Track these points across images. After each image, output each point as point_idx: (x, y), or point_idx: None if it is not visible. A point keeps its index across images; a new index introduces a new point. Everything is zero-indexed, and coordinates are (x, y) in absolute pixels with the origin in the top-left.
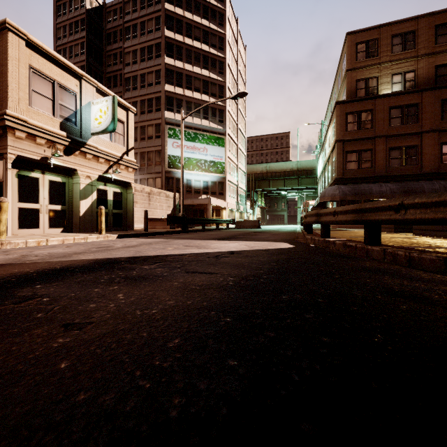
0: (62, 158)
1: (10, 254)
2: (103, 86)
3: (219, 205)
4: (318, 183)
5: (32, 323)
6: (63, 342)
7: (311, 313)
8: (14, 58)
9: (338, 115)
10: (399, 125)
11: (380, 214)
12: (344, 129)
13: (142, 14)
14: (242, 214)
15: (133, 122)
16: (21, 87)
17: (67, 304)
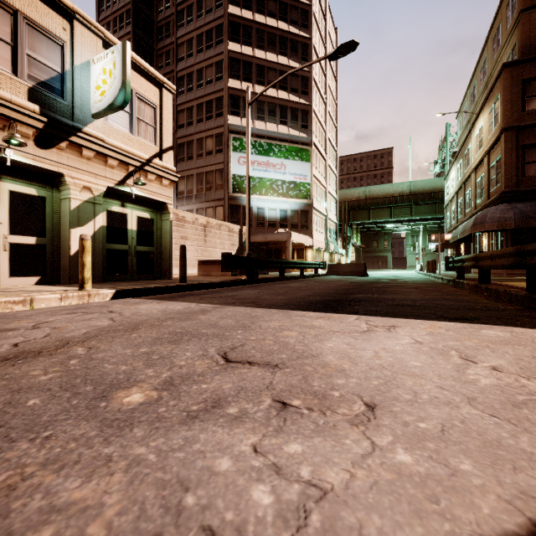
0: (32, 152)
1: None
2: (114, 38)
3: (302, 243)
4: (447, 209)
5: None
6: None
7: None
8: None
9: (507, 86)
10: None
11: None
12: (520, 108)
13: None
14: (332, 255)
15: (170, 107)
16: None
17: None
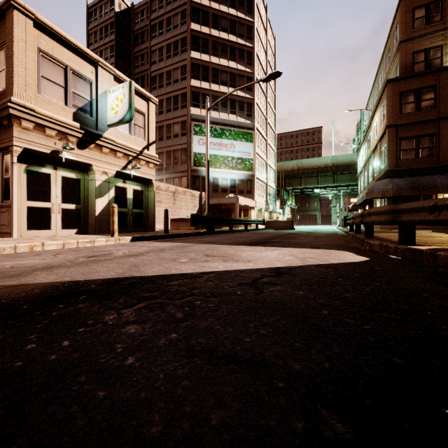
0: (75, 152)
1: None
2: (120, 73)
3: (247, 204)
4: (359, 179)
5: None
6: None
7: None
8: (20, 39)
9: (390, 95)
10: None
11: None
12: (398, 112)
13: (168, 9)
14: (272, 213)
15: (154, 114)
16: (28, 72)
17: None
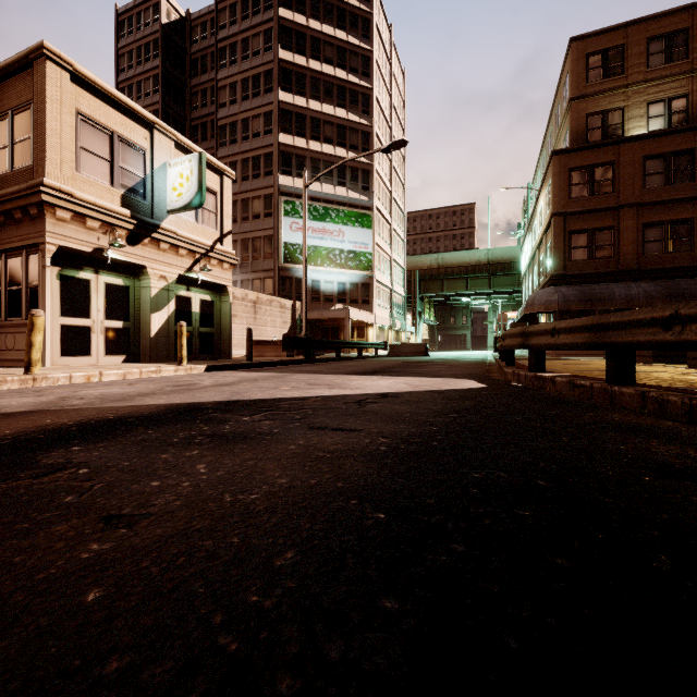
0: (124, 250)
1: (43, 395)
2: (184, 138)
3: (363, 320)
4: (523, 283)
5: (54, 513)
6: (99, 551)
7: (527, 507)
8: (54, 100)
9: (556, 173)
10: (660, 186)
11: (636, 332)
12: (566, 195)
13: (245, 27)
14: (399, 333)
15: (229, 193)
16: (64, 143)
17: (115, 481)
